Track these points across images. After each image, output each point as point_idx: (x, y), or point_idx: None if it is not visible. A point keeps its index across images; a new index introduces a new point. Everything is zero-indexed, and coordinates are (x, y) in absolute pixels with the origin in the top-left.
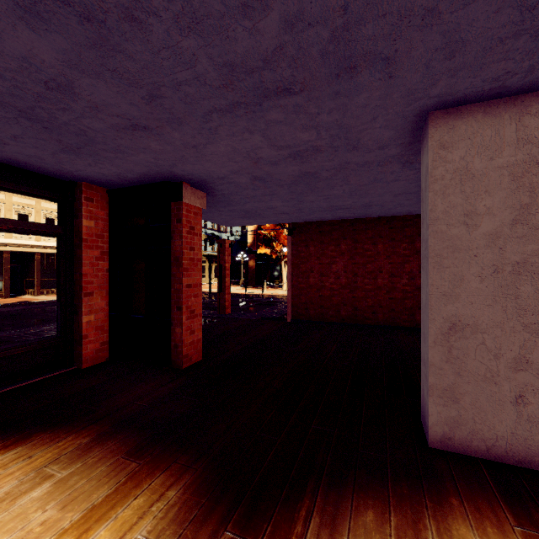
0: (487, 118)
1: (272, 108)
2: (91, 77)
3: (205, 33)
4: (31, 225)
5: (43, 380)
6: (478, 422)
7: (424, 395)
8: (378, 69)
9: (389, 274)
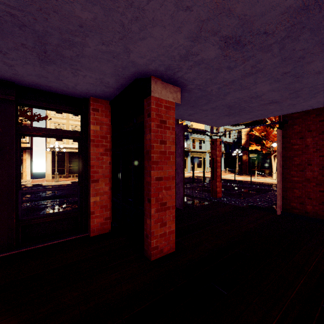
0: None
1: None
2: None
3: None
4: (58, 131)
5: (62, 242)
6: None
7: None
8: None
9: None
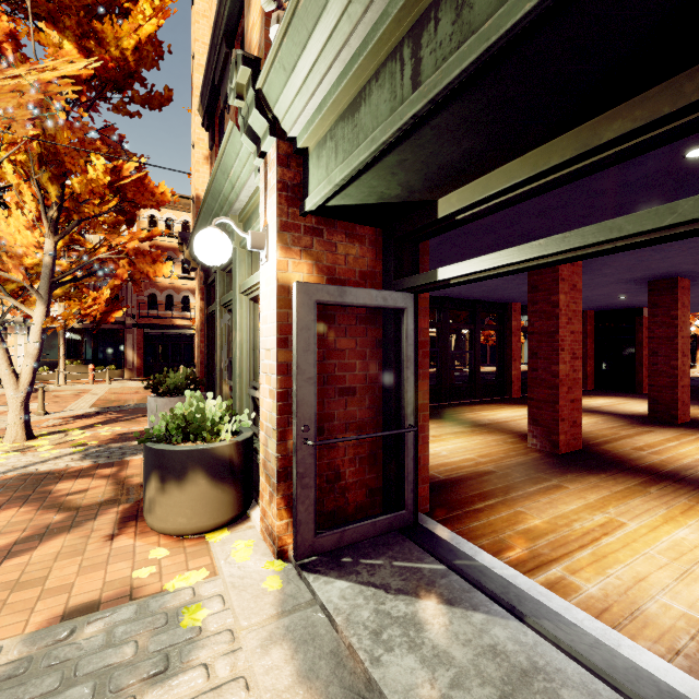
0: None
1: None
2: None
3: (696, 294)
4: None
5: None
6: None
7: None
8: None
9: None
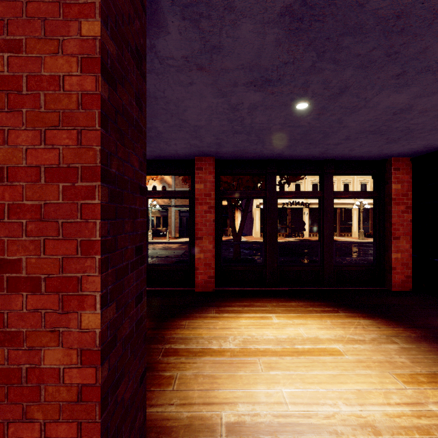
0: None
1: None
2: (428, 97)
3: None
4: (359, 193)
5: (367, 289)
6: None
7: None
8: None
9: None
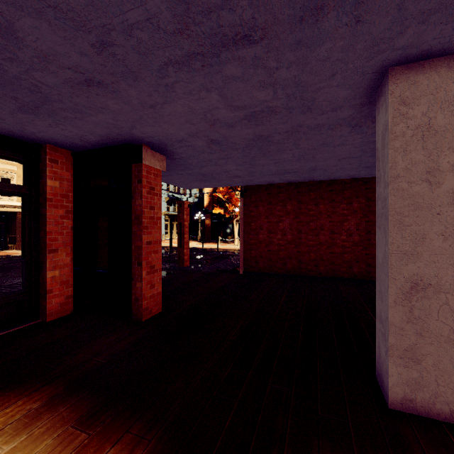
0: (450, 72)
1: (230, 60)
2: (32, 17)
3: None
4: None
5: (6, 334)
6: (441, 384)
7: (381, 353)
8: (346, 11)
9: (330, 231)
